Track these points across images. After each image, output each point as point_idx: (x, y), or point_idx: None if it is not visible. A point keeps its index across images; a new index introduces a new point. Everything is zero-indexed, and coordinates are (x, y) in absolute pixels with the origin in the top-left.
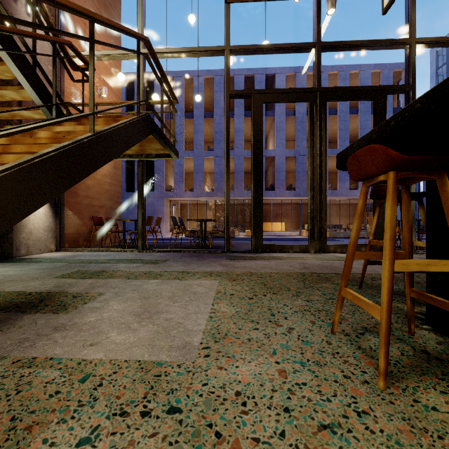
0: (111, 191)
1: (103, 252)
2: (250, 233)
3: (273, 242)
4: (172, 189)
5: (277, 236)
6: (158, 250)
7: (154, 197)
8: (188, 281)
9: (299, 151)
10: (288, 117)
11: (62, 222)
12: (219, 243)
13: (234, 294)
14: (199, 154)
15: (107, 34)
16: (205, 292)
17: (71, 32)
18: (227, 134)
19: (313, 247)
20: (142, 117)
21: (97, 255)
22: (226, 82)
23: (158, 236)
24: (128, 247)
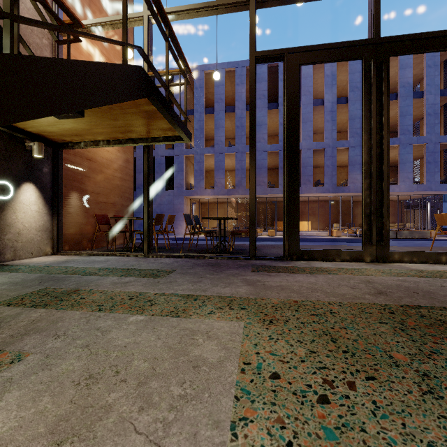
0: (122, 187)
1: (102, 257)
2: (274, 232)
3: (302, 243)
4: (192, 187)
5: (304, 236)
6: (166, 254)
7: (174, 196)
8: (190, 322)
9: (328, 143)
10: (316, 107)
11: (60, 221)
12: (241, 245)
13: (280, 374)
14: (220, 150)
15: (117, 13)
16: (218, 364)
17: (72, 4)
18: (252, 108)
19: (370, 254)
20: (130, 67)
21: (93, 261)
22: (250, 41)
23: (178, 236)
24: (136, 249)
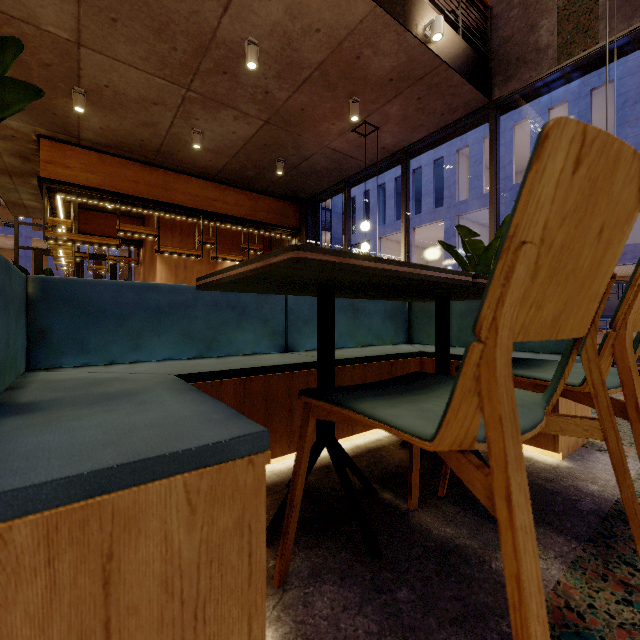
0: None
1: None
2: None
3: None
4: None
5: None
6: None
7: None
8: None
9: None
10: None
11: None
12: None
13: None
14: None
15: None
16: None
17: None
18: None
19: None
20: None
21: None
22: (16, 241)
23: None
24: None
